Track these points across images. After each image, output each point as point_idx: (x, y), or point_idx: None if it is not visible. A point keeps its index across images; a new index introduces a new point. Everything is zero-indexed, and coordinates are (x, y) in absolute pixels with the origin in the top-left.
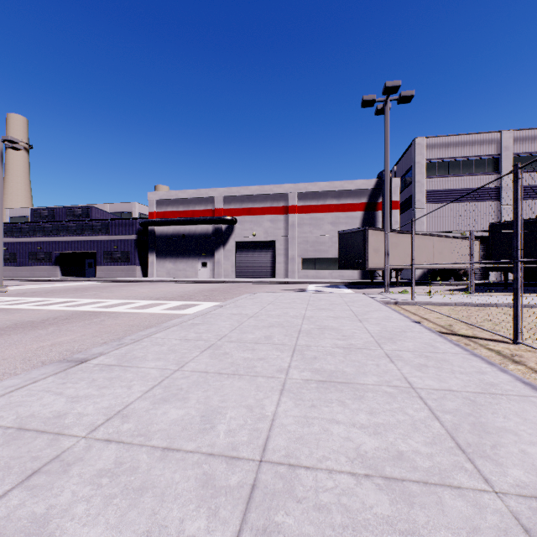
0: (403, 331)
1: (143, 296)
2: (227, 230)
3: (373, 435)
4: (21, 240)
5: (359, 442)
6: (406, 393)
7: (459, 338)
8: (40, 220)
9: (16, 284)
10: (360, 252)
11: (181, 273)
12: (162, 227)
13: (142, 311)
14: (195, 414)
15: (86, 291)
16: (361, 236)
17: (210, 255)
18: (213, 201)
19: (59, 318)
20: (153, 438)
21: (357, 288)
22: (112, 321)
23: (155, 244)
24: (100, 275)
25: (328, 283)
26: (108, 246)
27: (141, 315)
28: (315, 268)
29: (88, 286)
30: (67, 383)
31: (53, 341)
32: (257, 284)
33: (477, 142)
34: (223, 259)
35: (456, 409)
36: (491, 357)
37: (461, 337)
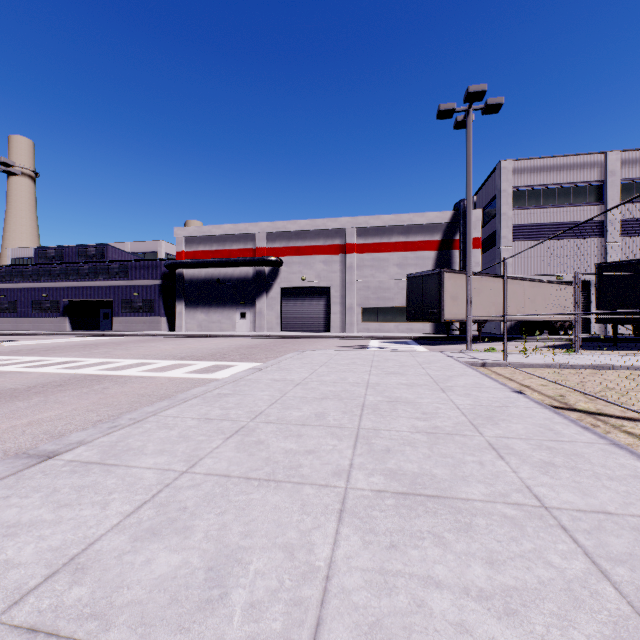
0: (504, 406)
1: (165, 355)
2: (271, 273)
3: (505, 616)
4: (22, 286)
5: (484, 637)
6: (538, 519)
7: (580, 415)
8: (46, 261)
9: (14, 338)
10: (434, 300)
11: (215, 326)
12: (192, 270)
13: (159, 375)
14: (198, 563)
15: (95, 348)
16: (435, 280)
17: (250, 304)
18: (254, 239)
19: (51, 384)
20: (113, 624)
21: (430, 344)
22: (117, 389)
23: (184, 291)
24: (117, 328)
25: (394, 338)
26: (127, 293)
27: (157, 381)
28: (377, 319)
29: (100, 342)
30: (11, 498)
31: (31, 419)
32: (307, 340)
33: (576, 165)
34: (266, 309)
35: (629, 553)
36: (635, 445)
37: (583, 414)
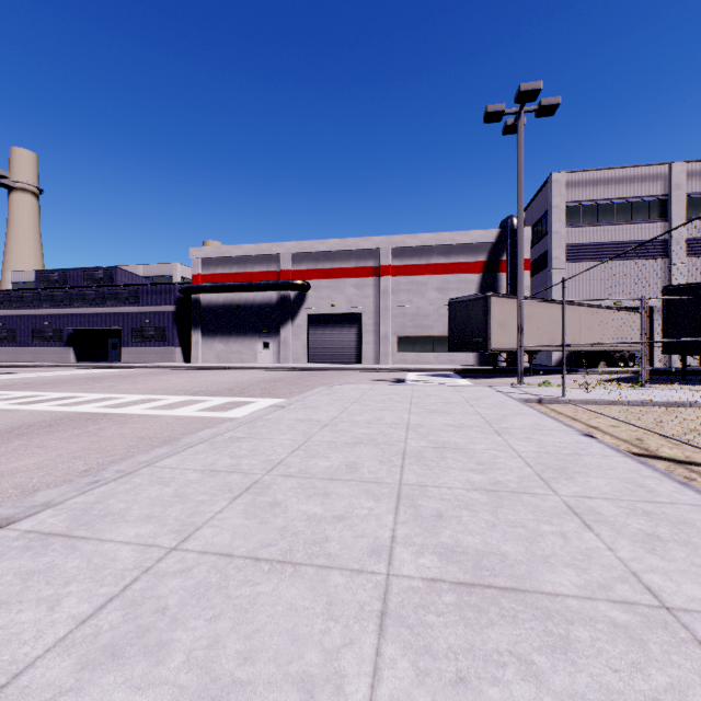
0: (576, 454)
1: (177, 389)
2: (297, 298)
3: None
4: (22, 312)
5: None
6: (663, 630)
7: (668, 465)
8: (48, 286)
9: (10, 371)
10: (480, 328)
11: (235, 357)
12: (209, 295)
13: (166, 413)
14: None
15: (99, 382)
16: (481, 305)
17: (274, 332)
18: (278, 260)
19: (39, 424)
20: None
21: (474, 377)
22: (114, 430)
23: (200, 318)
24: (127, 359)
25: (434, 370)
26: (138, 320)
27: (162, 420)
28: (415, 349)
29: (106, 374)
30: None
31: (3, 468)
32: (337, 372)
33: (636, 178)
34: (292, 338)
35: None
36: None
37: (671, 463)
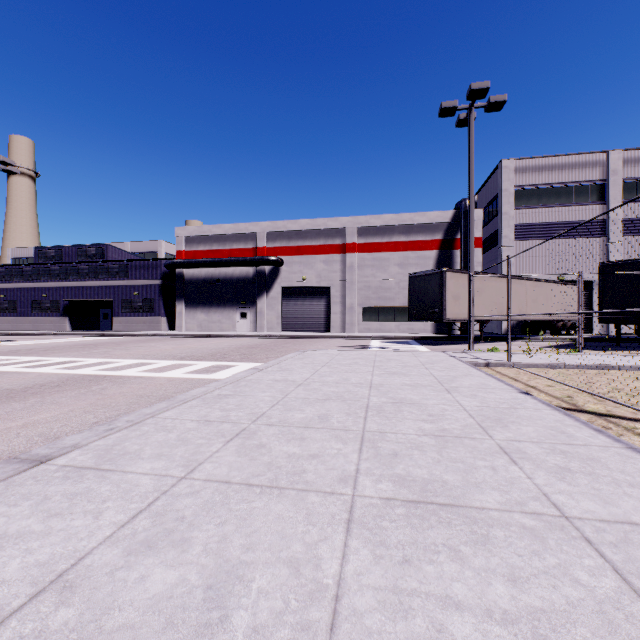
0: (512, 408)
1: (165, 355)
2: (272, 273)
3: None
4: (22, 285)
5: None
6: (560, 531)
7: (590, 417)
8: (46, 261)
9: (13, 338)
10: (436, 300)
11: (216, 326)
12: (192, 270)
13: (158, 375)
14: (197, 581)
15: (95, 348)
16: (437, 279)
17: (250, 304)
18: (254, 238)
19: (49, 385)
20: None
21: (431, 344)
22: (115, 390)
23: (184, 290)
24: (117, 328)
25: (395, 337)
26: (127, 292)
27: (156, 381)
28: (378, 319)
29: (100, 342)
30: None
31: (26, 420)
32: (307, 340)
33: (577, 164)
34: (267, 309)
35: None
36: None
37: (593, 416)
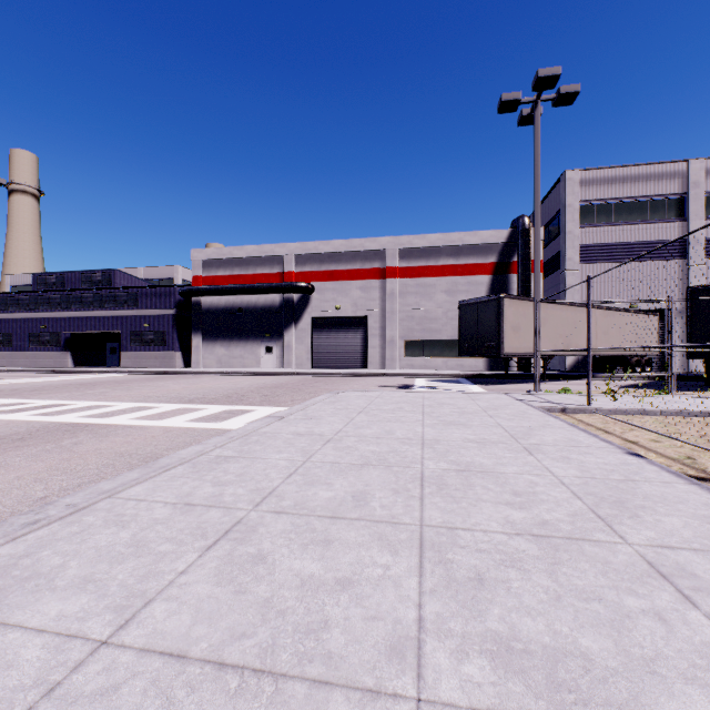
0: (629, 480)
1: (171, 396)
2: (301, 301)
3: None
4: (18, 316)
5: None
6: None
7: None
8: (46, 288)
9: (3, 376)
10: (492, 332)
11: (237, 362)
12: (210, 298)
13: (154, 424)
14: None
15: (91, 388)
16: (493, 307)
17: (276, 336)
18: (281, 262)
19: (10, 438)
20: None
21: (486, 383)
22: (92, 445)
23: (201, 321)
24: (125, 364)
25: (443, 375)
26: (137, 324)
27: (148, 433)
28: (423, 354)
29: (101, 380)
30: None
31: None
32: (341, 378)
33: (653, 176)
34: (295, 342)
35: None
36: None
37: None
